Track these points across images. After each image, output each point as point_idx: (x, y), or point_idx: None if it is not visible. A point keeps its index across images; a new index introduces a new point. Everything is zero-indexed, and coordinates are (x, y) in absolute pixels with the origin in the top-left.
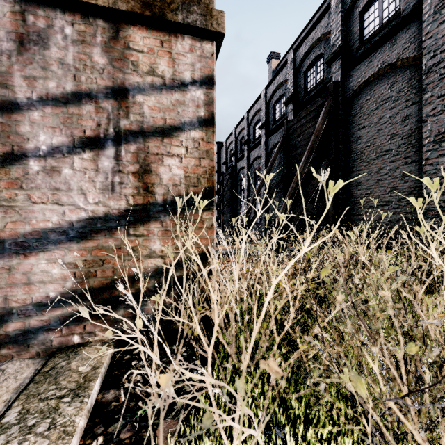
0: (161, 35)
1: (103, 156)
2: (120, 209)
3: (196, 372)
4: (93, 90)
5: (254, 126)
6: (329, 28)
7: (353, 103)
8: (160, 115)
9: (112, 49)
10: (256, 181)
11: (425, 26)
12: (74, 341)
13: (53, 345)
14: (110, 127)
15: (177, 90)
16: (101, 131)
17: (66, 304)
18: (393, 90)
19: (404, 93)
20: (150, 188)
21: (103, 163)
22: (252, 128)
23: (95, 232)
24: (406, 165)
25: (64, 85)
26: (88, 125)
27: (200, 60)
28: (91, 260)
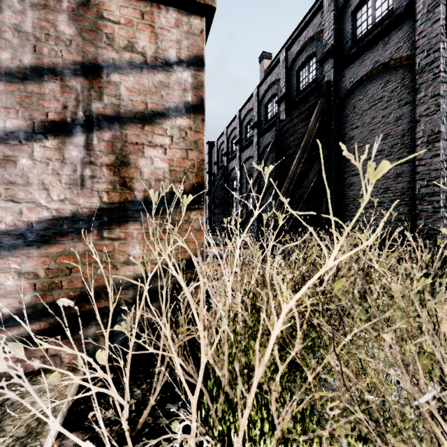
0: (141, 5)
1: (70, 144)
2: (92, 208)
3: (181, 403)
4: (58, 65)
5: (246, 126)
6: (322, 26)
7: (346, 103)
8: (141, 99)
9: (82, 18)
10: (248, 182)
11: (419, 25)
12: (33, 367)
13: (6, 373)
14: (80, 110)
15: (160, 70)
16: (67, 115)
17: (23, 322)
18: (386, 90)
19: (397, 93)
20: (128, 184)
21: (71, 153)
22: (244, 128)
23: (60, 235)
24: (399, 166)
25: (21, 58)
26: (52, 107)
27: (187, 37)
28: (55, 268)
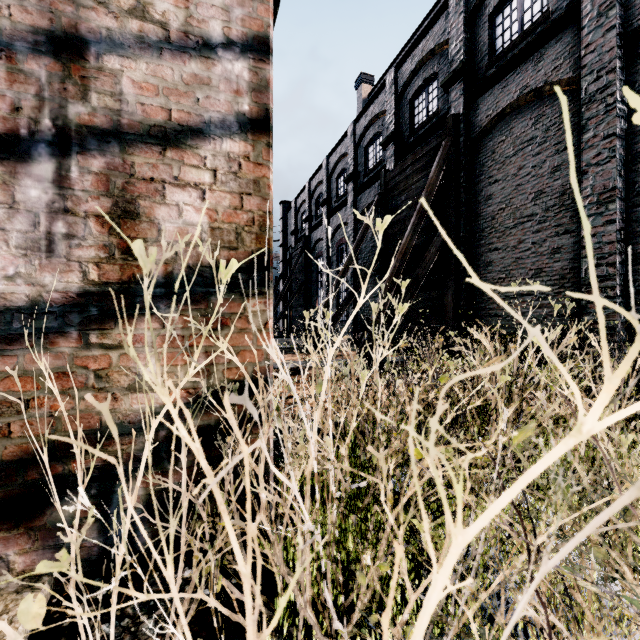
0: None
1: (26, 176)
2: (68, 291)
3: None
4: (2, 32)
5: (337, 179)
6: (447, 35)
7: (481, 146)
8: (159, 102)
9: None
10: (339, 260)
11: (586, 35)
12: None
13: None
14: (45, 116)
15: (195, 54)
16: (21, 123)
17: None
18: (538, 128)
19: (554, 132)
20: None
21: (28, 192)
22: (334, 182)
23: (7, 340)
24: (557, 237)
25: None
26: None
27: (242, 3)
28: None
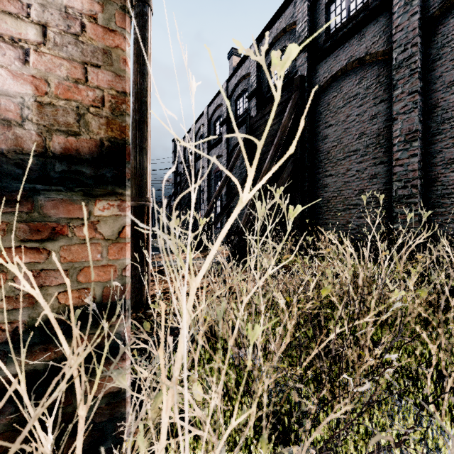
0: None
1: None
2: None
3: None
4: None
5: (215, 123)
6: (295, 18)
7: (320, 99)
8: None
9: None
10: (216, 182)
11: (396, 18)
12: None
13: None
14: None
15: None
16: None
17: None
18: (361, 87)
19: (372, 90)
20: None
21: None
22: (212, 125)
23: None
24: (374, 167)
25: None
26: None
27: None
28: None
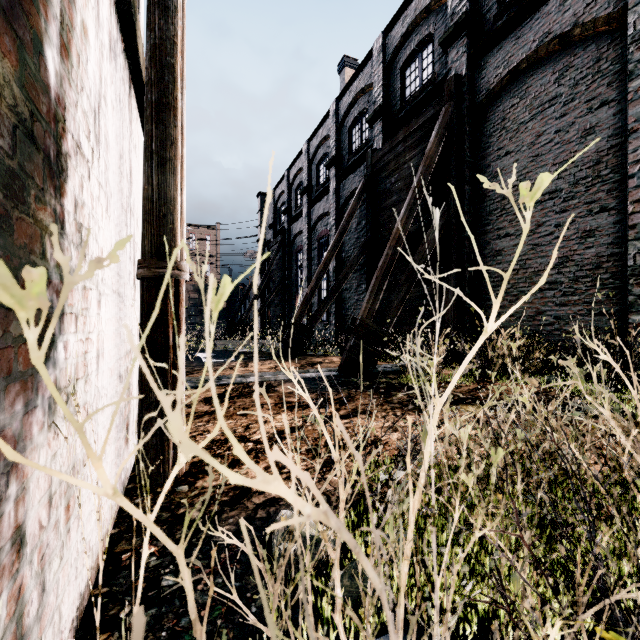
0: None
1: None
2: None
3: None
4: None
5: (318, 166)
6: None
7: (488, 112)
8: None
9: None
10: (321, 254)
11: None
12: None
13: None
14: None
15: None
16: None
17: None
18: (563, 83)
19: (585, 86)
20: None
21: None
22: (315, 169)
23: None
24: (590, 217)
25: None
26: None
27: None
28: None
